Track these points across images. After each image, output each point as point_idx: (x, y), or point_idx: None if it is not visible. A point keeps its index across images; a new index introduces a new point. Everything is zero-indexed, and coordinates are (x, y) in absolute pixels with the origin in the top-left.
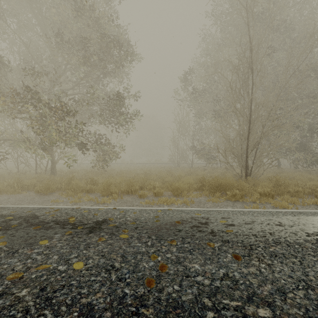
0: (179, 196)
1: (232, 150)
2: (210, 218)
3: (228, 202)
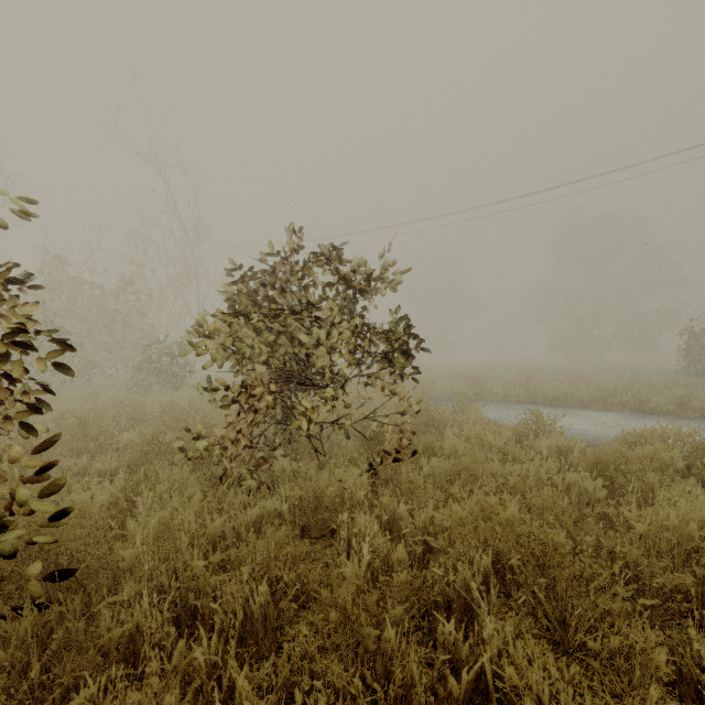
0: None
1: None
2: None
3: None
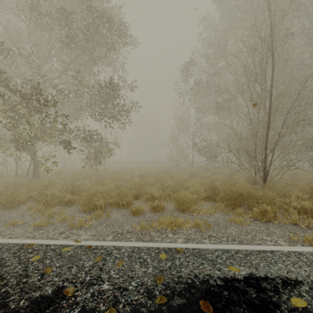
0: (186, 211)
1: (245, 149)
2: (264, 286)
3: (258, 225)
